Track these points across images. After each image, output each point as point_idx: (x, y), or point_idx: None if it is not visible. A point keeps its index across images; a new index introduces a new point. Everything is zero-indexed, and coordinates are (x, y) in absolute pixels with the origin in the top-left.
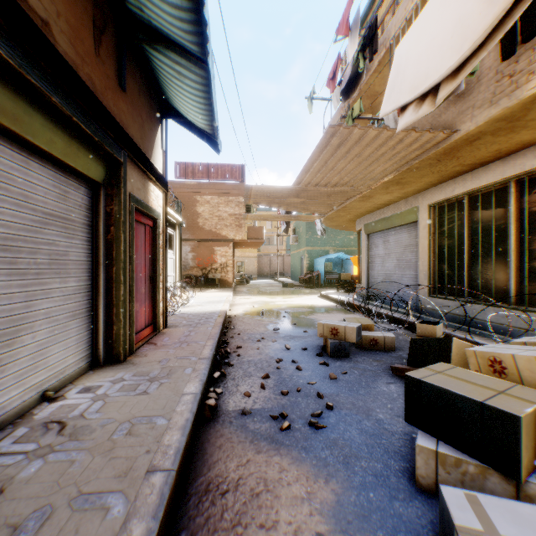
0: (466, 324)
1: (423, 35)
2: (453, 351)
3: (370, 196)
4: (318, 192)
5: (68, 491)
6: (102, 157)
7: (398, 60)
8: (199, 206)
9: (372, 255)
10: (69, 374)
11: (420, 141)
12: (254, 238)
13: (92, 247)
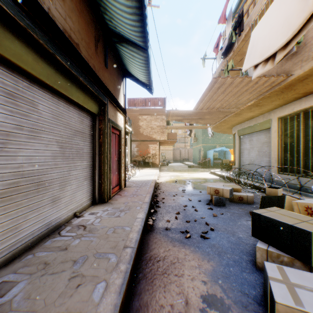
0: (301, 190)
1: (266, 25)
2: (285, 203)
3: (240, 113)
4: (208, 112)
5: (92, 251)
6: (97, 101)
7: (252, 39)
8: (140, 122)
9: (242, 148)
10: (83, 206)
11: (269, 82)
12: (171, 139)
13: (92, 146)
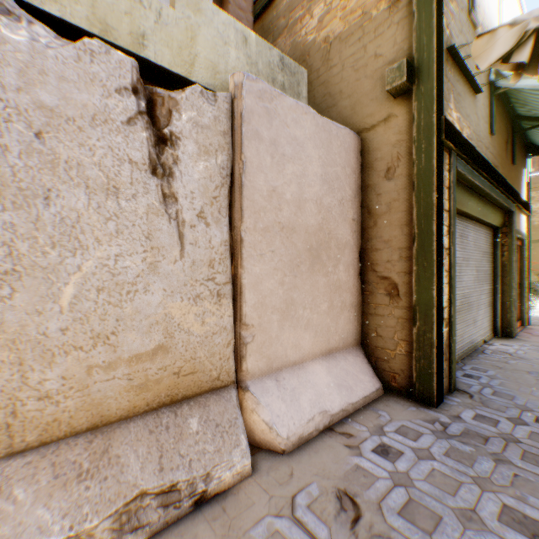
0: None
1: None
2: None
3: None
4: None
5: None
6: (501, 212)
7: None
8: (532, 203)
9: None
10: (487, 335)
11: None
12: None
13: (491, 266)
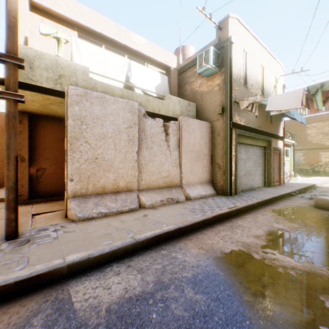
0: None
1: None
2: None
3: None
4: None
5: (267, 192)
6: (266, 141)
7: None
8: (307, 130)
9: None
10: (260, 186)
11: None
12: None
13: (264, 160)
